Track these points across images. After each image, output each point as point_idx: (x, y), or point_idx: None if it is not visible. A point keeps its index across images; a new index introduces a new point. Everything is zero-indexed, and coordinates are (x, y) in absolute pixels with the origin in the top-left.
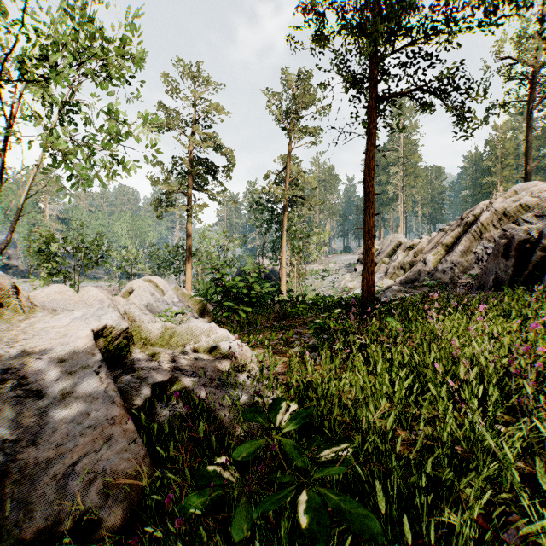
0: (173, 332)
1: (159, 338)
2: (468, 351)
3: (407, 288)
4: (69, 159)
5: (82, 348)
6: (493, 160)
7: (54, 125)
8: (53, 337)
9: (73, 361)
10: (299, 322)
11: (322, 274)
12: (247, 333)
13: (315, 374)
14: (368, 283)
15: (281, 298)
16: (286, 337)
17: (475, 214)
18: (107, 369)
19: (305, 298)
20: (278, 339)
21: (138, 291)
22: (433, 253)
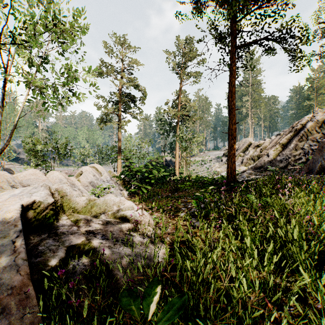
0: (94, 203)
1: (84, 207)
2: (322, 226)
3: (256, 172)
4: (42, 91)
5: (8, 220)
6: (311, 91)
7: (36, 72)
8: None
9: None
10: (185, 194)
11: (201, 163)
12: (151, 201)
13: (194, 241)
14: (231, 169)
15: (175, 177)
16: (176, 204)
17: (302, 124)
18: (22, 239)
19: (190, 178)
20: (171, 206)
21: (85, 173)
22: (273, 149)
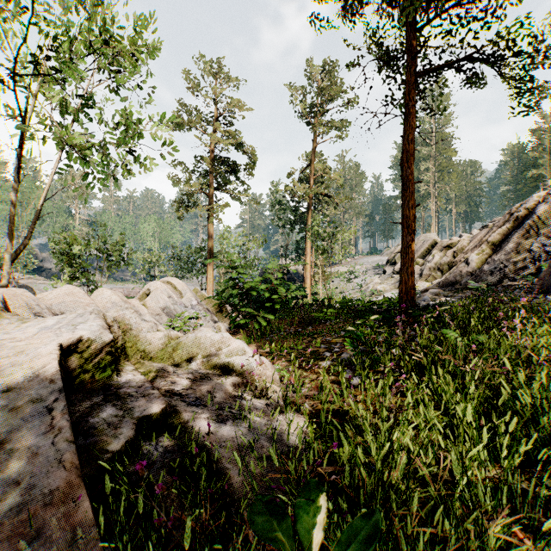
0: (177, 343)
1: (160, 350)
2: None
3: (447, 291)
4: (83, 154)
5: (38, 371)
6: (539, 151)
7: (72, 123)
8: (7, 354)
9: (22, 390)
10: (326, 328)
11: (348, 276)
12: (269, 340)
13: (360, 410)
14: (407, 285)
15: (305, 301)
16: (312, 346)
17: (527, 207)
18: (64, 405)
19: (331, 301)
20: (304, 349)
21: (155, 293)
22: (477, 252)
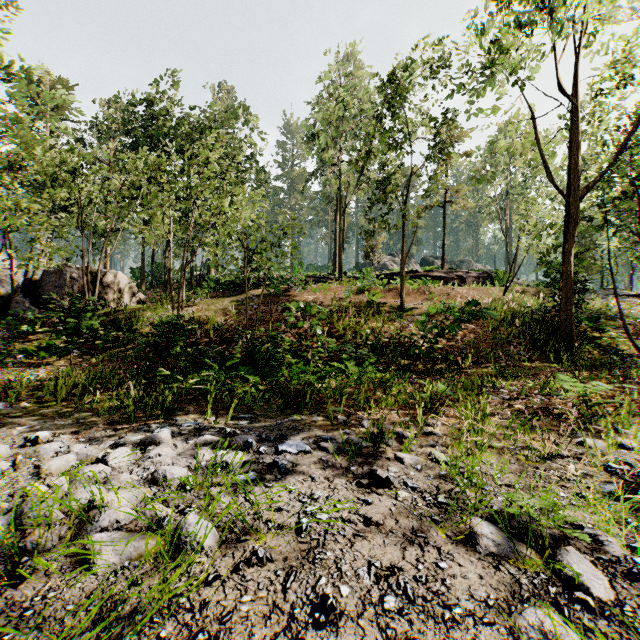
0: None
1: None
2: None
3: None
4: None
5: None
6: None
7: None
8: None
9: None
10: None
11: None
12: None
13: None
14: None
15: None
16: None
17: None
18: None
19: None
20: None
21: None
22: None
